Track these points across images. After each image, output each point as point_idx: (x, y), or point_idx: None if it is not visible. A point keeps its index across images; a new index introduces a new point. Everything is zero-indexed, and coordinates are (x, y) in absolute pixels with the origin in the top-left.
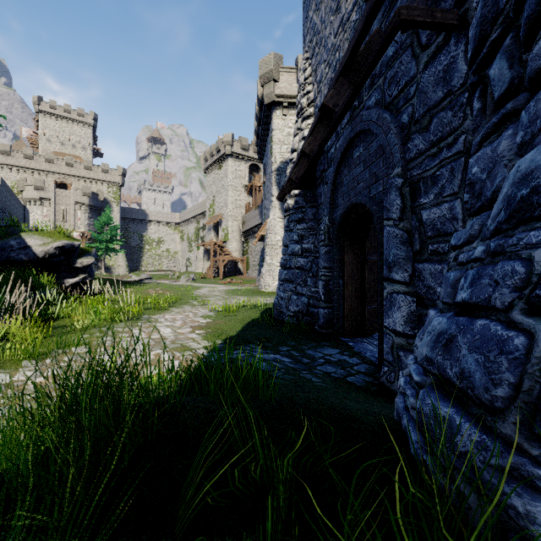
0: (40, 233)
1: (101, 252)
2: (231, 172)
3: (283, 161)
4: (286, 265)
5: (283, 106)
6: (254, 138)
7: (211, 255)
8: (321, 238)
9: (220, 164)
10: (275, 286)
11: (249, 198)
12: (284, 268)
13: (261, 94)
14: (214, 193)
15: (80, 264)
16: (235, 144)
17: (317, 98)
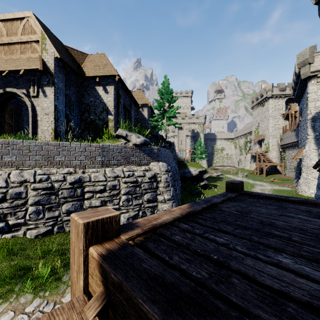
0: (193, 166)
1: (197, 159)
2: (271, 108)
3: (317, 111)
4: (318, 198)
5: (317, 77)
6: (291, 90)
7: (257, 160)
8: None
9: (262, 103)
10: (310, 193)
11: (286, 121)
12: (317, 199)
13: (298, 70)
14: (258, 122)
15: (204, 177)
16: (274, 89)
17: None
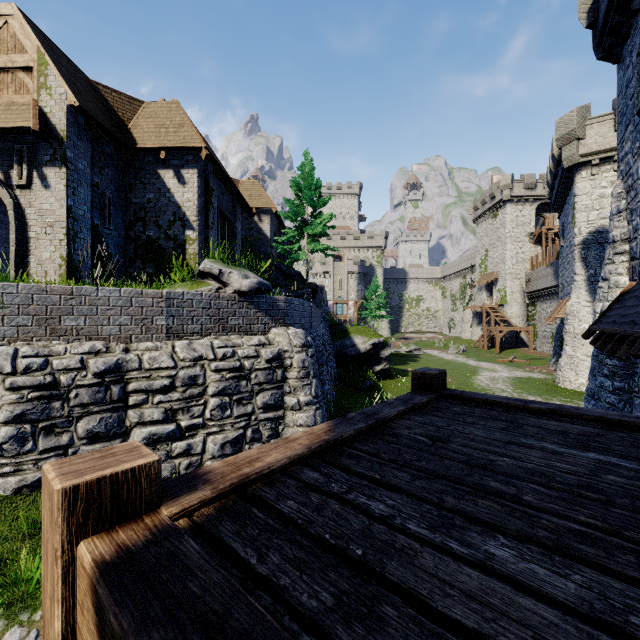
0: (360, 334)
1: (370, 319)
2: (509, 221)
3: (592, 230)
4: (593, 394)
5: (592, 165)
6: (546, 188)
7: (483, 321)
8: (634, 389)
9: (494, 212)
10: (580, 383)
11: (536, 248)
12: (590, 396)
13: (558, 151)
14: (486, 247)
15: (383, 355)
16: (515, 185)
17: (632, 242)
